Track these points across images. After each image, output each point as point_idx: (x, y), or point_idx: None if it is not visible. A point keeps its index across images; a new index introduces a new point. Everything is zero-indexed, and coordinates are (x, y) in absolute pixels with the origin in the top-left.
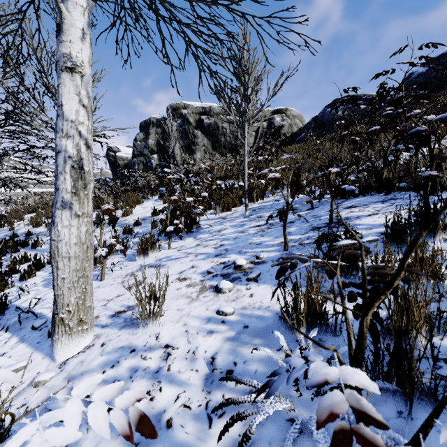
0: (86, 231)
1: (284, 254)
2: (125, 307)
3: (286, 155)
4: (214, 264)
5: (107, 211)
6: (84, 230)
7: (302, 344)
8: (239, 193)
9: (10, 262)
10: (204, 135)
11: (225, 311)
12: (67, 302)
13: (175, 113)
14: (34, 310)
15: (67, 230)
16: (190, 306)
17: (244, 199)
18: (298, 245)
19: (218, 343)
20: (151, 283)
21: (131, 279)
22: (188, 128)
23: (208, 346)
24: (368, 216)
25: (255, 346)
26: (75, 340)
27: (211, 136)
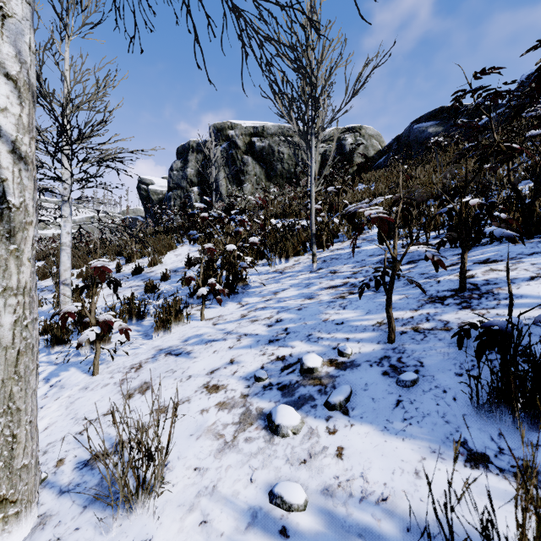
0: (16, 322)
1: (390, 350)
2: (110, 444)
3: (361, 185)
4: (266, 359)
5: (96, 271)
6: (8, 322)
7: None
8: (302, 237)
9: None
10: (256, 162)
11: (289, 498)
12: None
13: (220, 135)
14: None
15: None
16: (219, 465)
17: (310, 244)
18: (412, 332)
19: None
20: (138, 427)
21: (135, 378)
22: (236, 154)
23: None
24: (531, 280)
25: None
26: None
27: (264, 163)
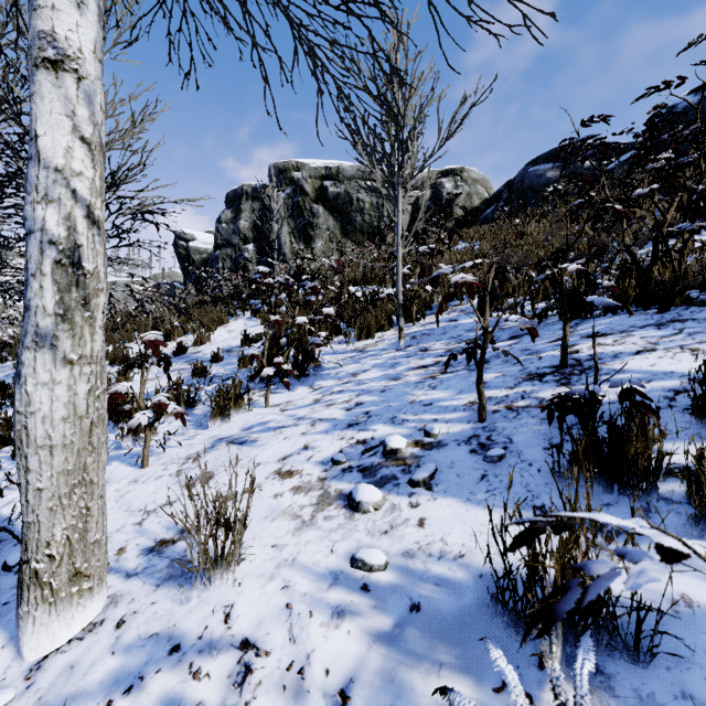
0: (89, 392)
1: (480, 429)
2: (175, 531)
3: (462, 244)
4: (345, 443)
5: (150, 345)
6: (83, 391)
7: (564, 696)
8: (387, 308)
9: (1, 426)
10: (329, 213)
11: (370, 560)
12: (46, 539)
13: (282, 177)
14: (18, 524)
15: (46, 391)
16: (297, 541)
17: (396, 317)
18: (505, 410)
19: (355, 649)
20: (217, 497)
21: (194, 468)
22: (303, 202)
23: (333, 654)
24: (636, 355)
25: (440, 671)
26: (63, 615)
27: (339, 214)
